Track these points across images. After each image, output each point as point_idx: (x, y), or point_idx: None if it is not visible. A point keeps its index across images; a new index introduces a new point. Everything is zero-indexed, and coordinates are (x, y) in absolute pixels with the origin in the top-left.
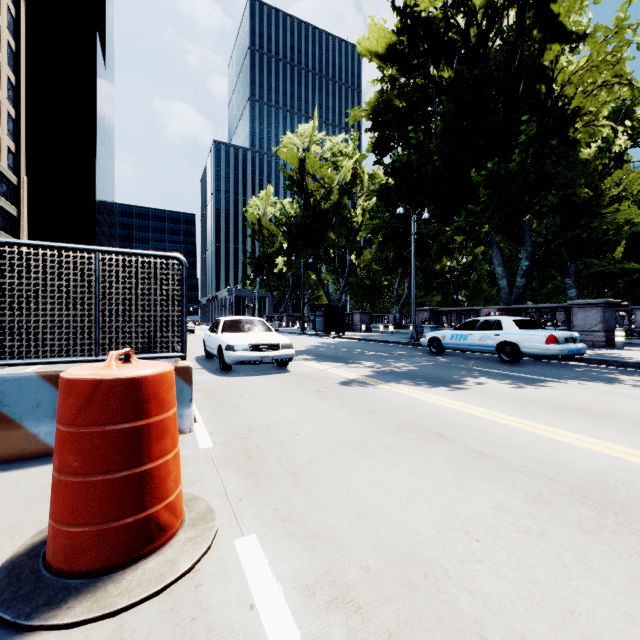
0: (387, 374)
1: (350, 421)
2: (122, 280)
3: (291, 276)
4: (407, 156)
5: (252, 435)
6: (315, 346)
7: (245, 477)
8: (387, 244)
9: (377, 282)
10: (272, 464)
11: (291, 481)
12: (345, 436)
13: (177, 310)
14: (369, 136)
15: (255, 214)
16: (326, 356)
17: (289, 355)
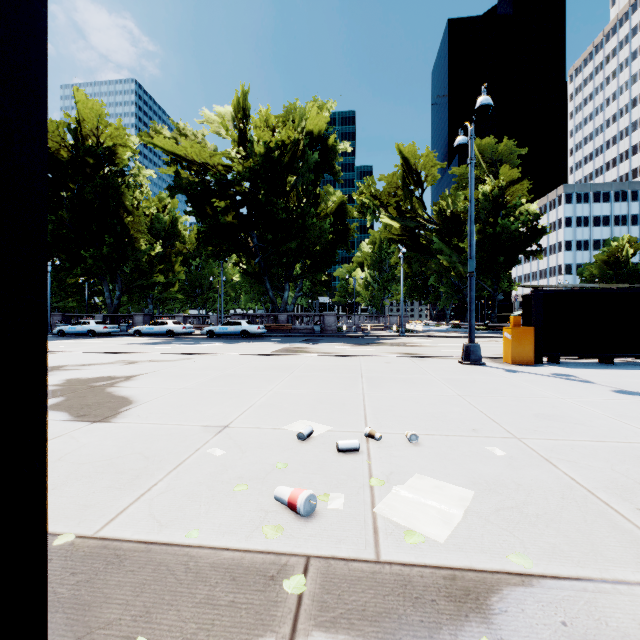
0: None
1: None
2: None
3: None
4: None
5: None
6: None
7: None
8: None
9: None
10: None
11: None
12: None
13: None
14: None
15: None
16: None
17: None
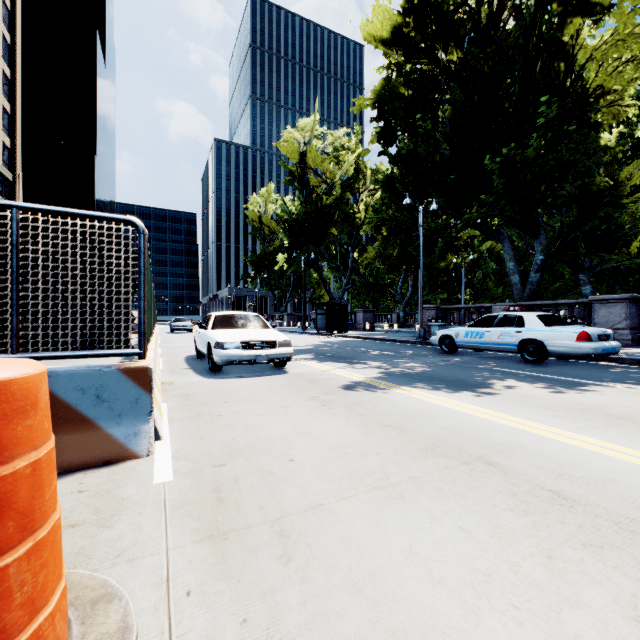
0: (399, 376)
1: (362, 439)
2: (52, 249)
3: (292, 274)
4: (414, 144)
5: (230, 461)
6: (316, 345)
7: (206, 541)
8: (391, 239)
9: (380, 280)
10: (251, 514)
11: (277, 550)
12: (357, 463)
13: (132, 292)
14: (373, 126)
15: (256, 211)
16: (328, 355)
17: (287, 354)
